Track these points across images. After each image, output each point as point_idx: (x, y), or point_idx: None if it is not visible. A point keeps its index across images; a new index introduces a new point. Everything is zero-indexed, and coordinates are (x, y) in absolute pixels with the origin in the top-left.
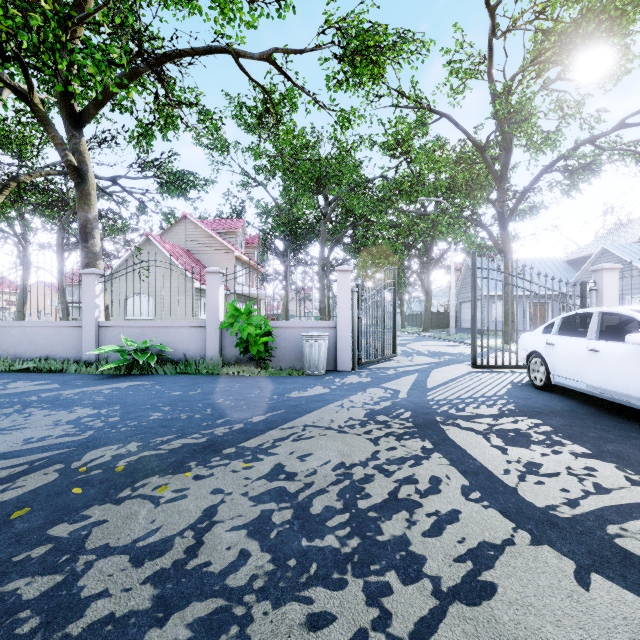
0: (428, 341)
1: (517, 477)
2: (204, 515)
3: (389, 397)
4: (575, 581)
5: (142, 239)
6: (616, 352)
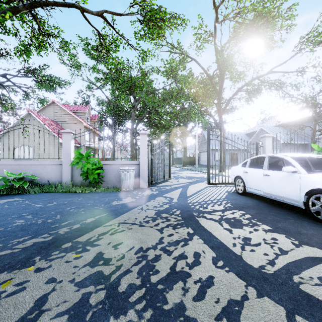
0: (185, 171)
1: (240, 248)
2: (35, 305)
3: (168, 202)
4: None
5: (25, 113)
6: (277, 176)
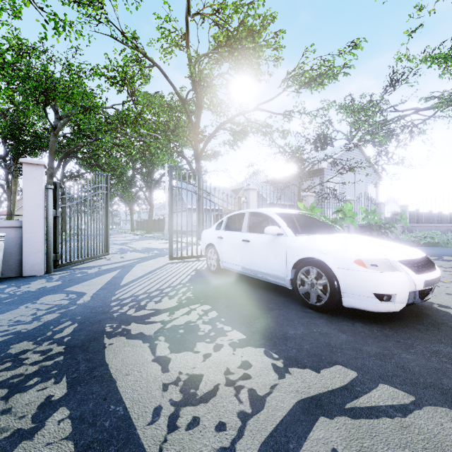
0: (147, 240)
1: (167, 422)
2: None
3: (64, 305)
4: None
5: None
6: (259, 241)
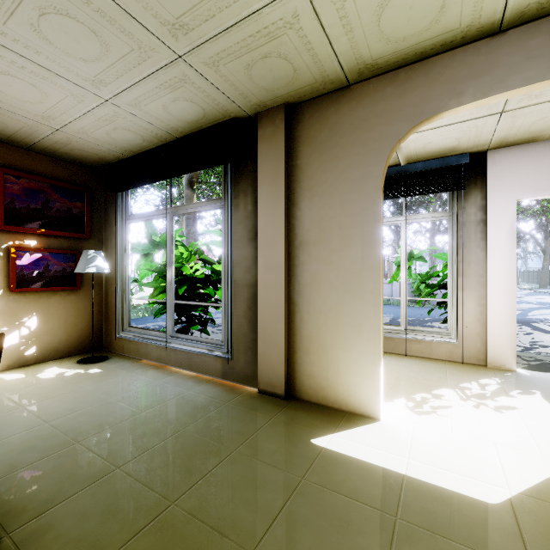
0: (540, 296)
1: None
2: None
3: None
4: None
5: None
6: None
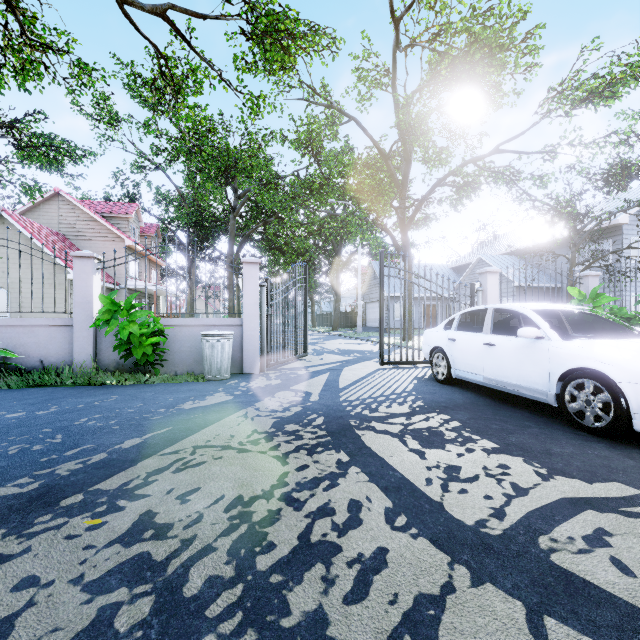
0: (338, 339)
1: (440, 487)
2: None
3: (300, 401)
4: (531, 636)
5: None
6: (509, 345)
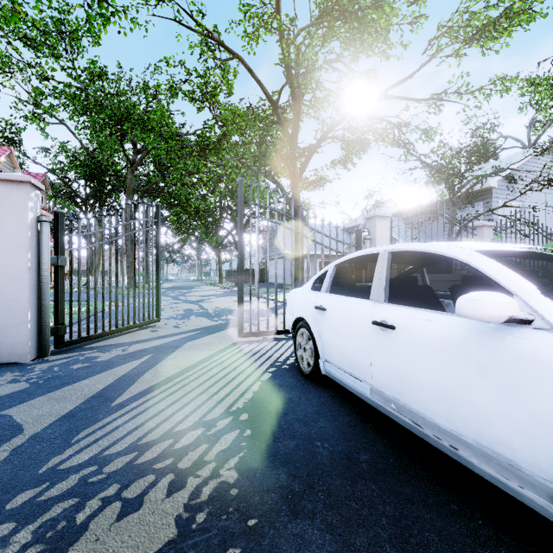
0: (230, 296)
1: None
2: None
3: None
4: None
5: None
6: (427, 332)
